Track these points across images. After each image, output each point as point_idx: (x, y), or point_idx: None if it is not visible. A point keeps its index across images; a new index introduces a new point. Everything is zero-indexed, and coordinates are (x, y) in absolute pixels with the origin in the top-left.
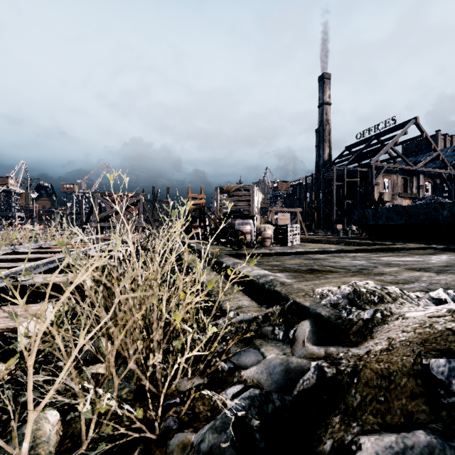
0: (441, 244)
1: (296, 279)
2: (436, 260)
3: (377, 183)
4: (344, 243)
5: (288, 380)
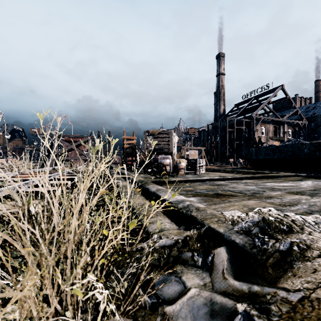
0: (303, 172)
1: (206, 202)
2: (305, 185)
3: (257, 129)
4: (236, 172)
5: None
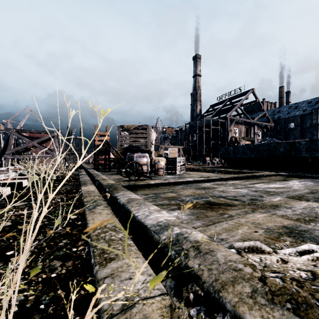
0: (282, 171)
1: (200, 220)
2: (296, 186)
3: (231, 130)
4: (217, 171)
5: None
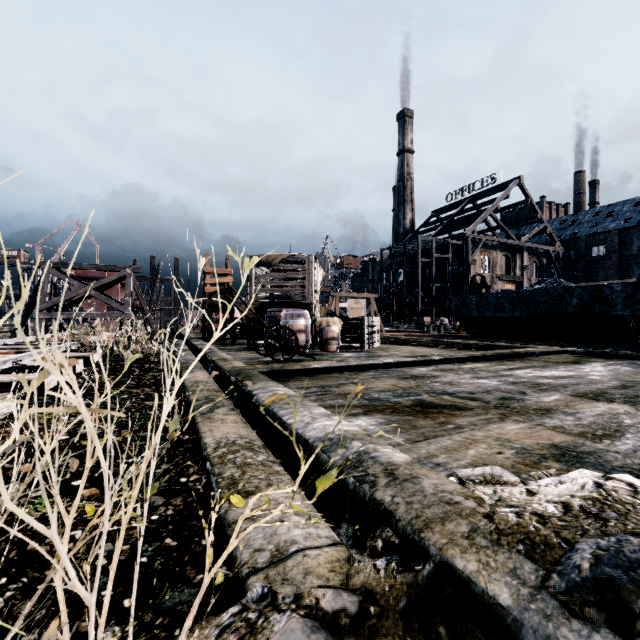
0: (574, 345)
1: (402, 433)
2: (596, 374)
3: (474, 260)
4: (444, 345)
5: None
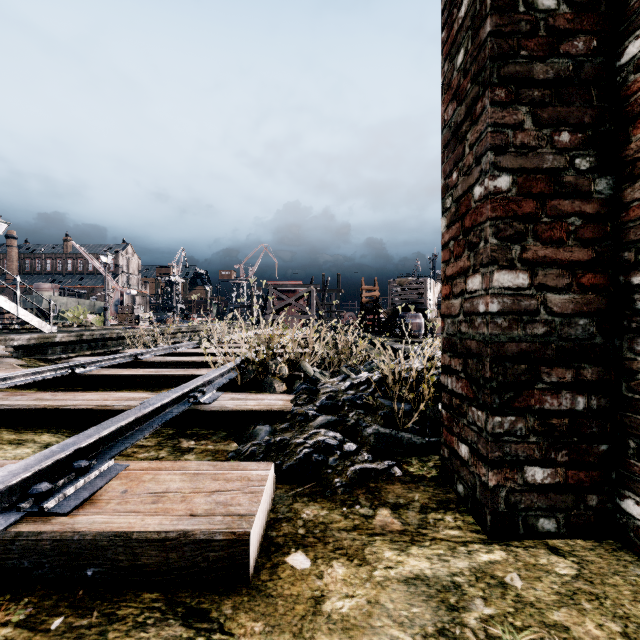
0: None
1: None
2: None
3: None
4: None
5: None
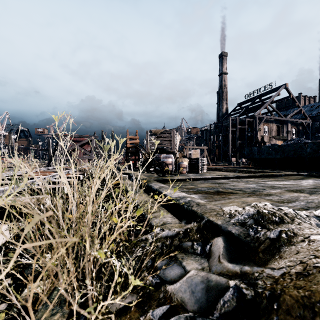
0: (306, 171)
1: (207, 199)
2: (305, 184)
3: (259, 129)
4: (238, 171)
5: (209, 299)
